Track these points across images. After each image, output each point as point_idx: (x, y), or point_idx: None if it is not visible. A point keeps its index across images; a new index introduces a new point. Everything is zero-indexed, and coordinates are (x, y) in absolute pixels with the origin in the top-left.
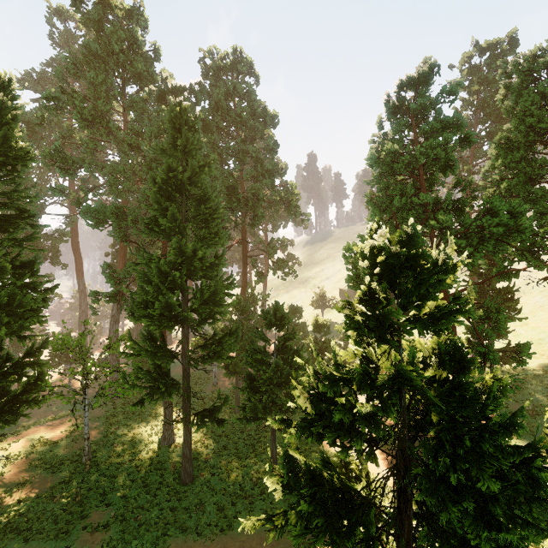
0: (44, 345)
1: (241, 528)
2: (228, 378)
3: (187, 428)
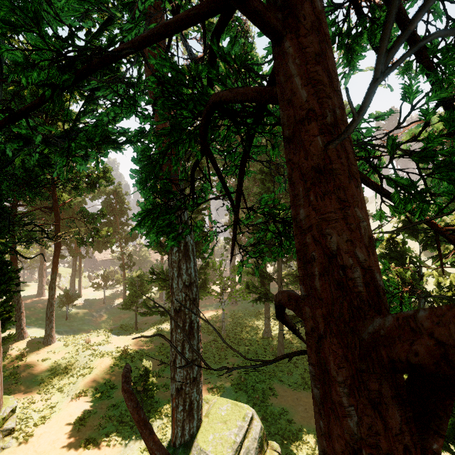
0: (207, 264)
1: None
2: None
3: (280, 325)
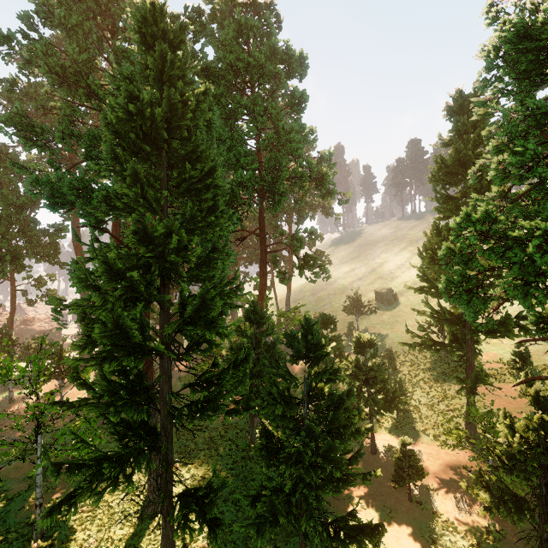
0: None
1: None
2: None
3: (166, 516)
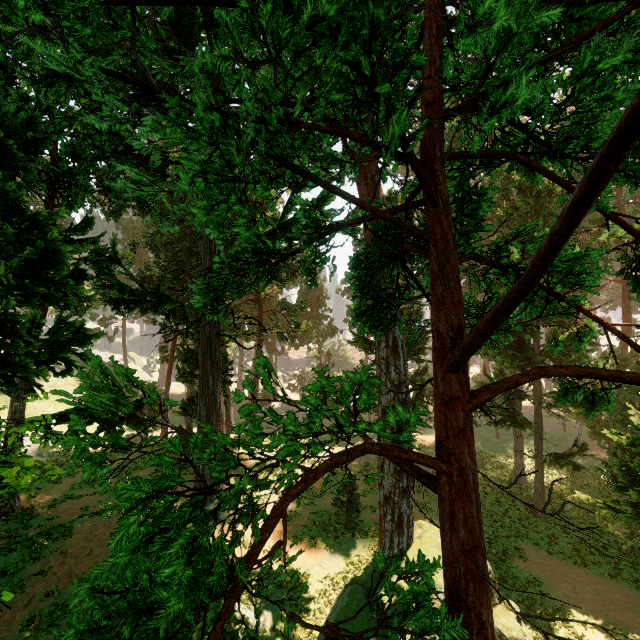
0: (424, 370)
1: (575, 495)
2: (599, 450)
3: (538, 465)
